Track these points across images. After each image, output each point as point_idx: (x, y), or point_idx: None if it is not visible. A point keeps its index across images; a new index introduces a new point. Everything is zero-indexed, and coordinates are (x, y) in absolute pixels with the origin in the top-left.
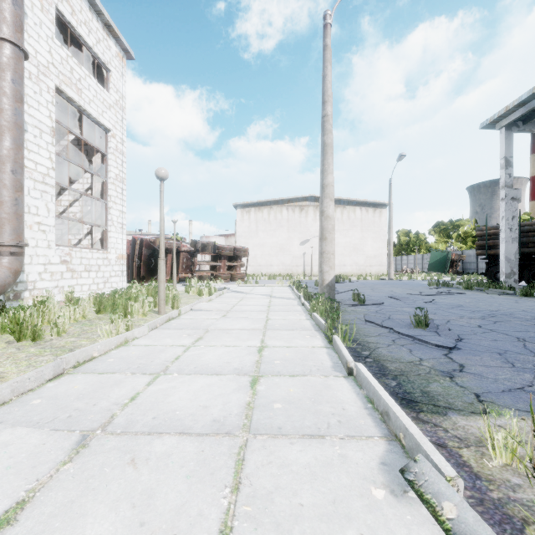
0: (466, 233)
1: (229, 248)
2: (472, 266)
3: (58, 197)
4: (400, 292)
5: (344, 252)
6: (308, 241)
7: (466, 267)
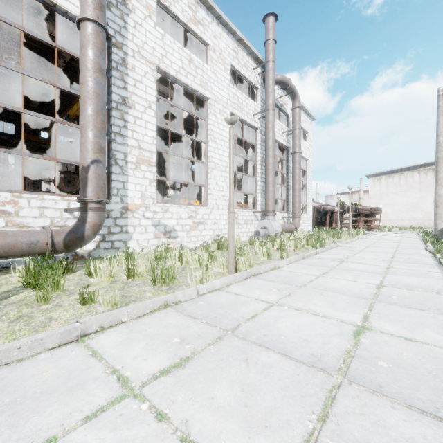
0: None
1: (366, 209)
2: None
3: None
4: None
5: None
6: None
7: None
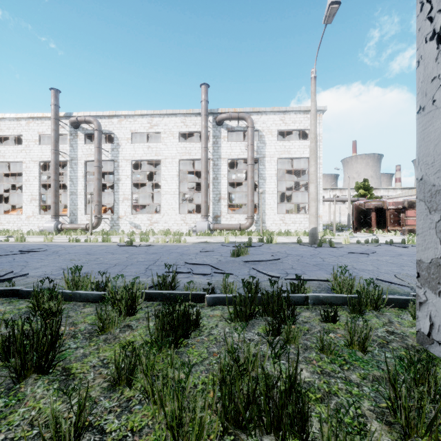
0: None
1: None
2: None
3: (307, 190)
4: None
5: None
6: None
7: None
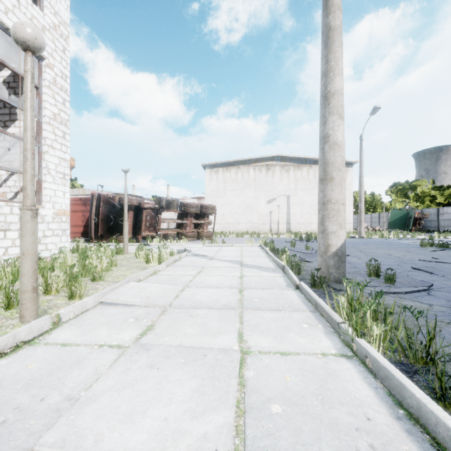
0: (423, 193)
1: (195, 205)
2: (433, 224)
3: None
4: (404, 256)
5: (310, 211)
6: (275, 199)
7: (425, 225)
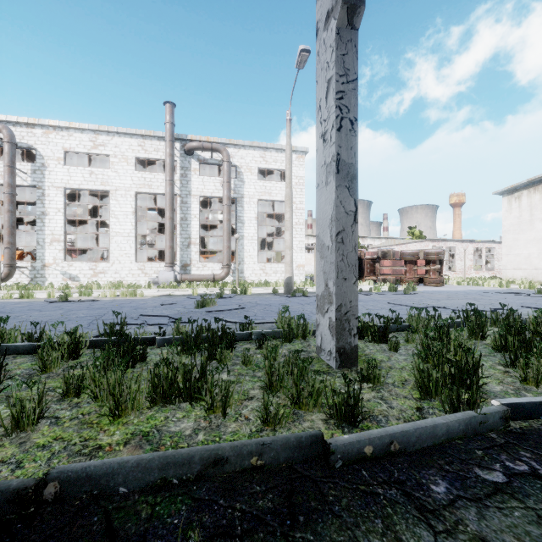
0: None
1: (408, 253)
2: None
3: None
4: (419, 301)
5: None
6: None
7: None
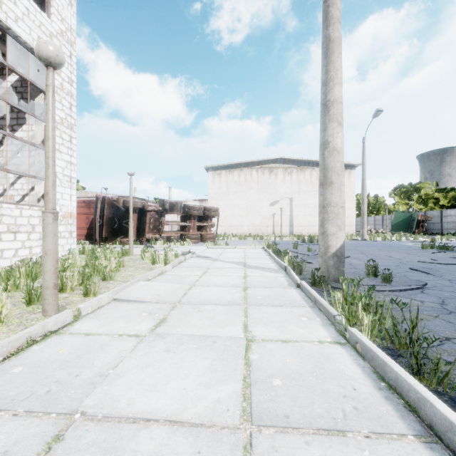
0: (427, 195)
1: (198, 208)
2: (436, 226)
3: (0, 147)
4: (404, 258)
5: (313, 213)
6: (278, 202)
7: (429, 228)
